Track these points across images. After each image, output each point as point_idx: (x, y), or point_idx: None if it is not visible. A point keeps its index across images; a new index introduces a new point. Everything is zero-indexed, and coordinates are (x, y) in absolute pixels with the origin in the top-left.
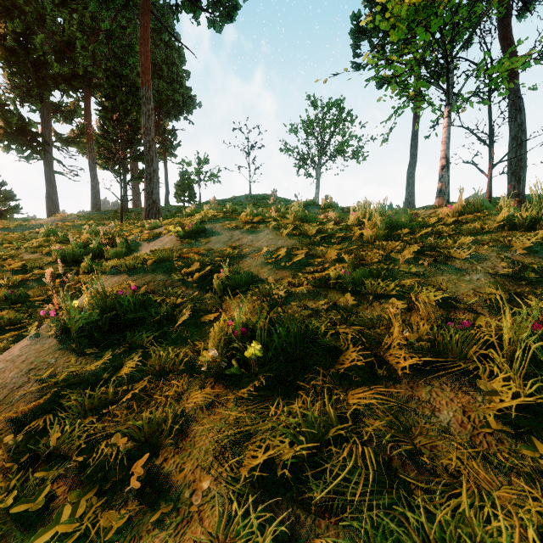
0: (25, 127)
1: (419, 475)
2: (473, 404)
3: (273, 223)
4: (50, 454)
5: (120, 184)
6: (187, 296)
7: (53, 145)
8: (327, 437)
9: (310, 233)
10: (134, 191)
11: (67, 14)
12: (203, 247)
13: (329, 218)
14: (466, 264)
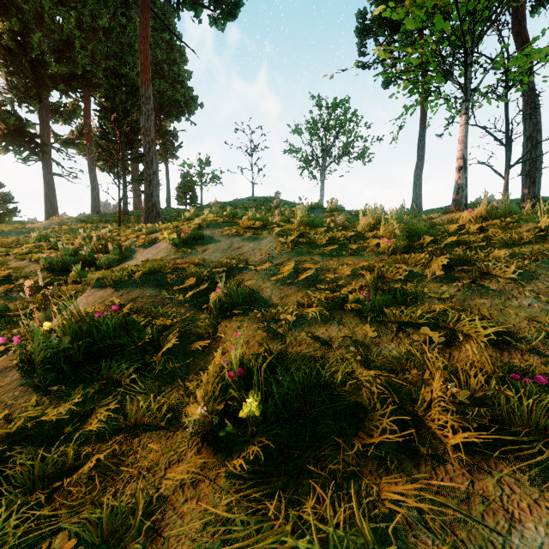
0: (22, 128)
1: None
2: None
3: (277, 229)
4: None
5: (118, 186)
6: (179, 315)
7: (52, 146)
8: None
9: (317, 242)
10: (135, 193)
11: (66, 13)
12: (199, 256)
13: (337, 223)
14: (509, 283)
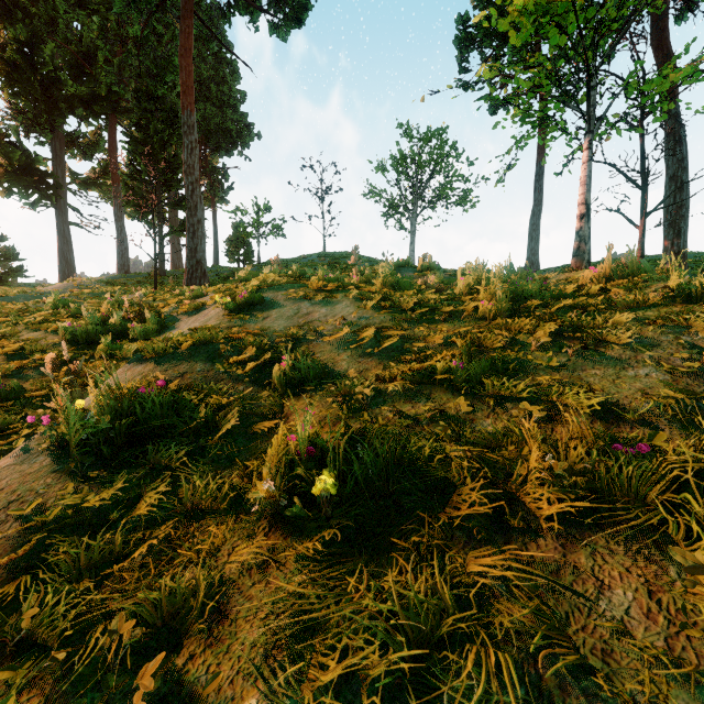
0: (30, 165)
1: None
2: (662, 579)
3: (354, 292)
4: (24, 639)
5: (154, 239)
6: (236, 394)
7: (68, 188)
8: (437, 631)
9: (404, 306)
10: (173, 248)
11: (85, 17)
12: (259, 324)
13: (429, 284)
14: (626, 352)
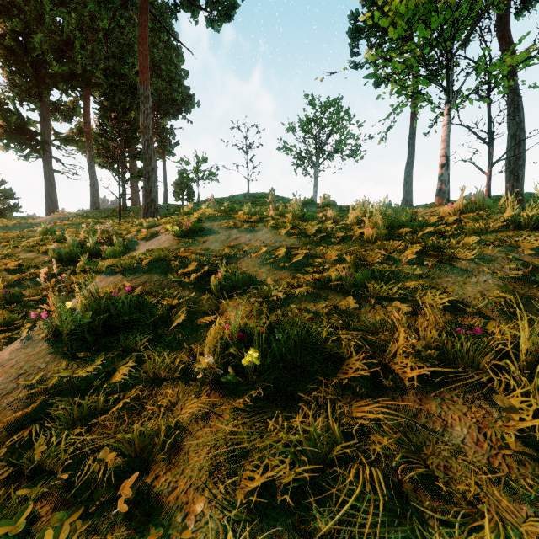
0: (24, 126)
1: (433, 502)
2: (488, 419)
3: (271, 222)
4: (35, 468)
5: (119, 183)
6: (184, 297)
7: (52, 144)
8: (330, 455)
9: (309, 232)
10: (133, 189)
11: (66, 14)
12: (200, 246)
13: (328, 217)
14: (471, 265)
